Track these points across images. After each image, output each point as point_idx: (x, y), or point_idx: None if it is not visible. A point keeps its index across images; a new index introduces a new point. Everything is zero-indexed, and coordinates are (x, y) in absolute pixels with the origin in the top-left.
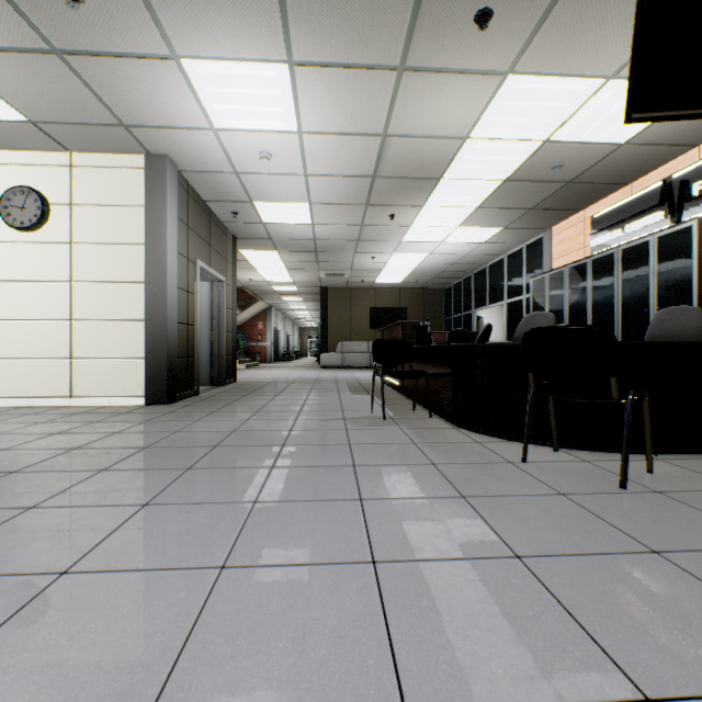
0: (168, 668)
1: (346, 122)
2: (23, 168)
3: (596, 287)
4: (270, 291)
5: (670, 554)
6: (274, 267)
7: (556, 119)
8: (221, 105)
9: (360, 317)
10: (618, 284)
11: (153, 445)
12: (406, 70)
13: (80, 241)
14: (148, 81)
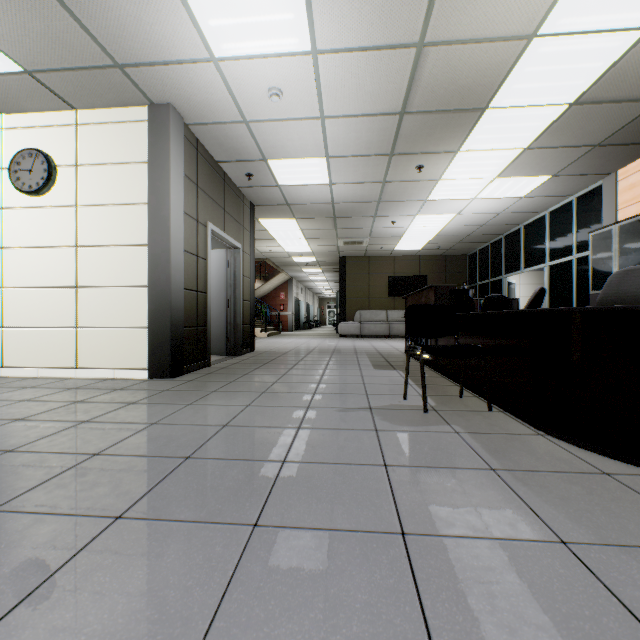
0: None
1: (371, 27)
2: (32, 130)
3: None
4: (290, 262)
5: None
6: (293, 236)
7: None
8: (217, 19)
9: (378, 286)
10: None
11: (106, 451)
12: None
13: (85, 204)
14: None
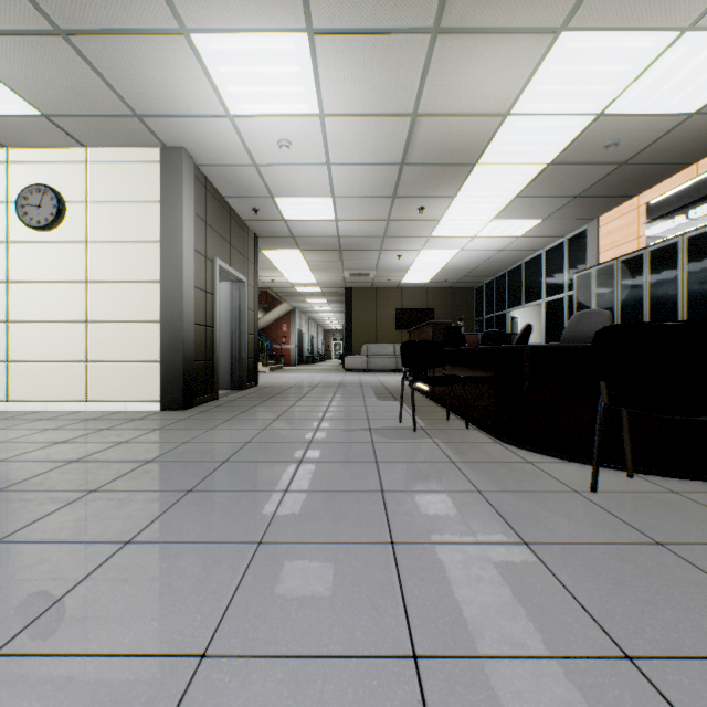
0: None
1: (371, 101)
2: (40, 166)
3: (654, 282)
4: (294, 292)
5: None
6: (297, 267)
7: (615, 85)
8: (236, 87)
9: (385, 318)
10: (682, 277)
11: (156, 459)
12: (441, 33)
13: (96, 240)
14: (158, 62)
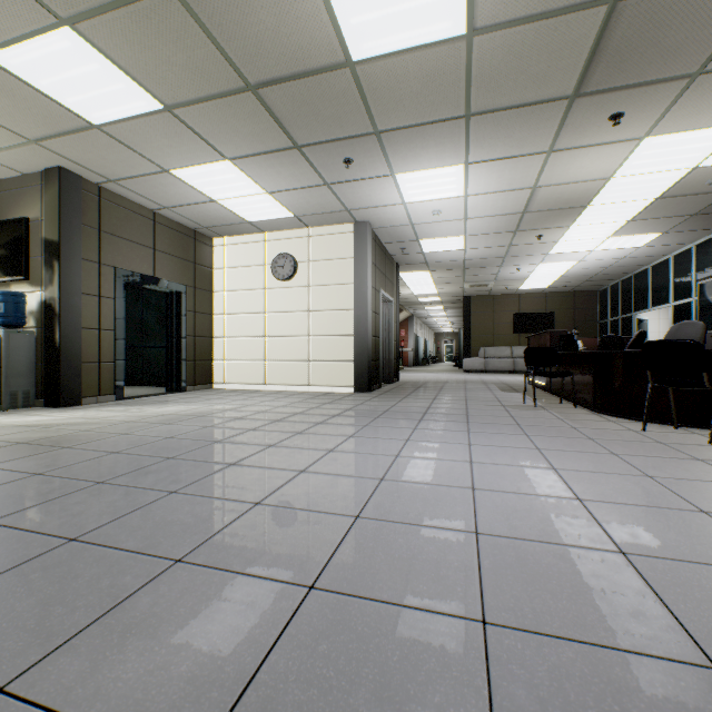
0: (469, 456)
1: (502, 185)
2: (283, 241)
3: None
4: (414, 302)
5: (708, 461)
6: (424, 283)
7: (701, 153)
8: (413, 191)
9: (502, 323)
10: None
11: (388, 411)
12: (553, 151)
13: (314, 285)
14: (371, 188)
